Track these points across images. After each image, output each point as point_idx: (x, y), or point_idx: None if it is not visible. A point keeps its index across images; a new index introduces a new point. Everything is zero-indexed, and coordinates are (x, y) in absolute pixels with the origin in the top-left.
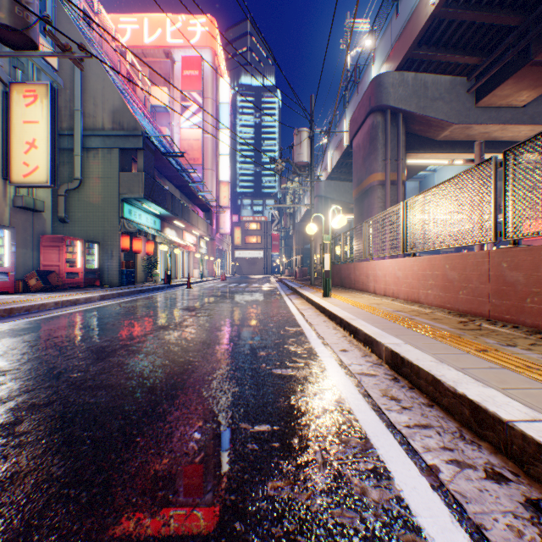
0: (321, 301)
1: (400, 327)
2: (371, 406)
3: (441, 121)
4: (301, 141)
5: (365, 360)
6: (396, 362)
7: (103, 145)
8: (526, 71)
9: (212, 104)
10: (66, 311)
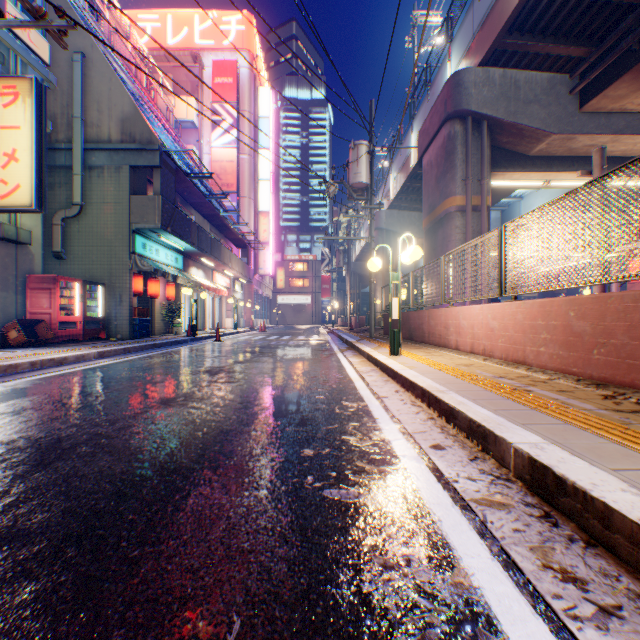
0: (388, 360)
1: (521, 406)
2: (531, 603)
3: (537, 130)
4: (359, 156)
5: (478, 468)
6: (544, 481)
7: (110, 161)
8: None
9: (250, 118)
10: (44, 374)
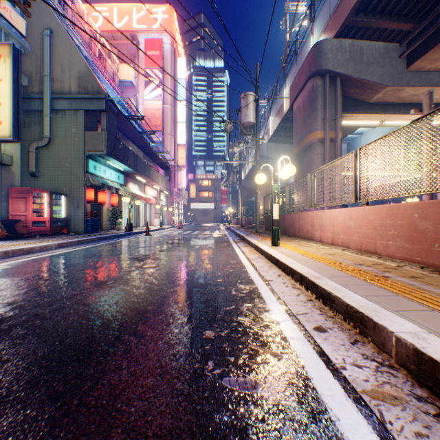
0: (271, 250)
1: (386, 292)
2: None
3: (376, 84)
4: (248, 103)
5: (361, 353)
6: (435, 376)
7: (70, 107)
8: None
9: (171, 79)
10: (13, 261)
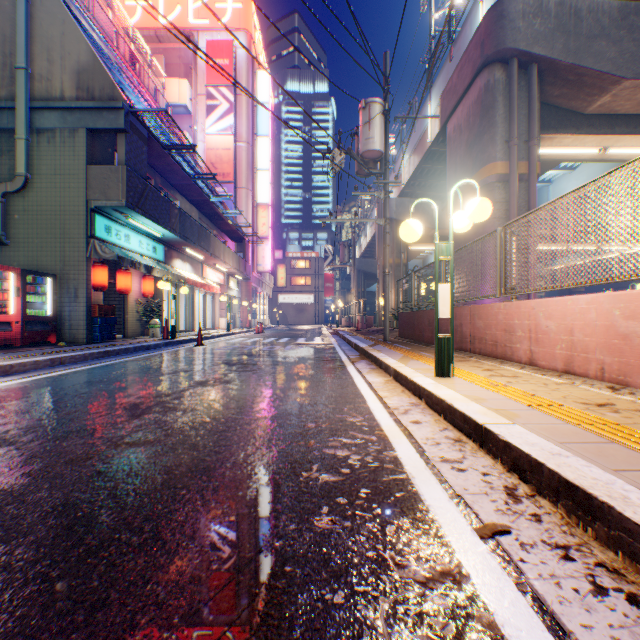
0: (443, 390)
1: None
2: None
3: (603, 74)
4: (371, 117)
5: None
6: None
7: (62, 123)
8: None
9: (248, 103)
10: None
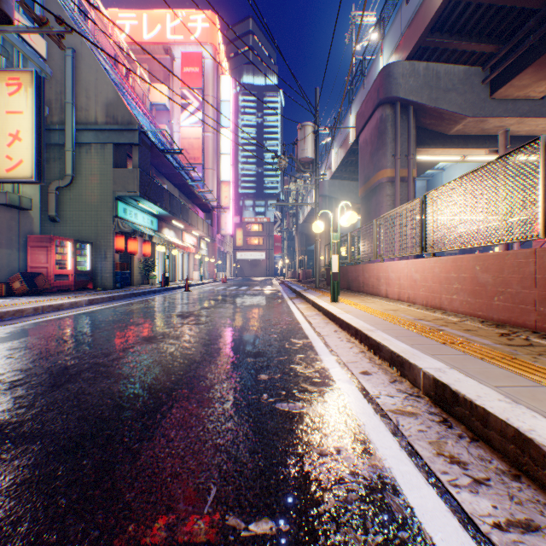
0: (329, 306)
1: (433, 342)
2: (425, 477)
3: (454, 114)
4: (306, 135)
5: (396, 388)
6: (444, 396)
7: (96, 140)
8: None
9: (213, 102)
10: (45, 317)
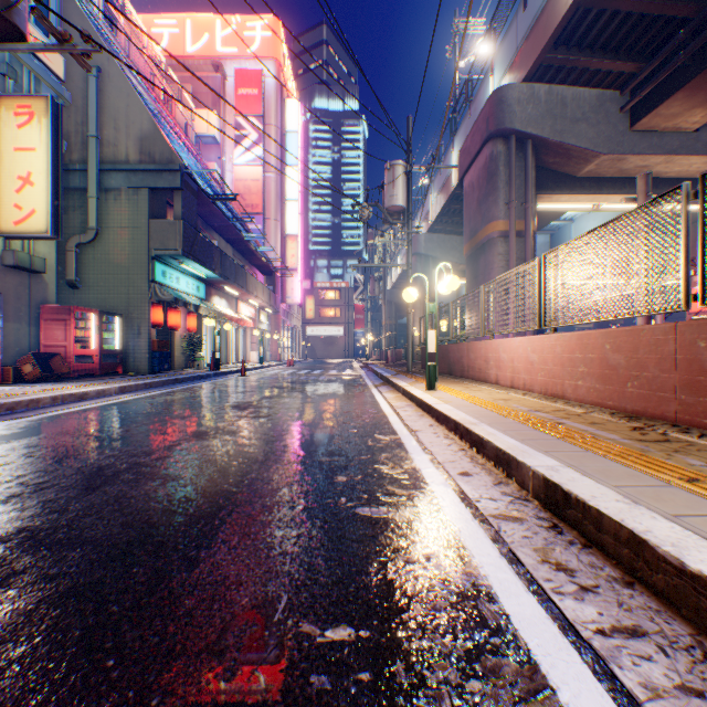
0: (424, 395)
1: (548, 437)
2: (526, 585)
3: (585, 150)
4: (395, 178)
5: (500, 491)
6: (555, 498)
7: (127, 183)
8: (702, 80)
9: (277, 133)
10: (67, 409)
